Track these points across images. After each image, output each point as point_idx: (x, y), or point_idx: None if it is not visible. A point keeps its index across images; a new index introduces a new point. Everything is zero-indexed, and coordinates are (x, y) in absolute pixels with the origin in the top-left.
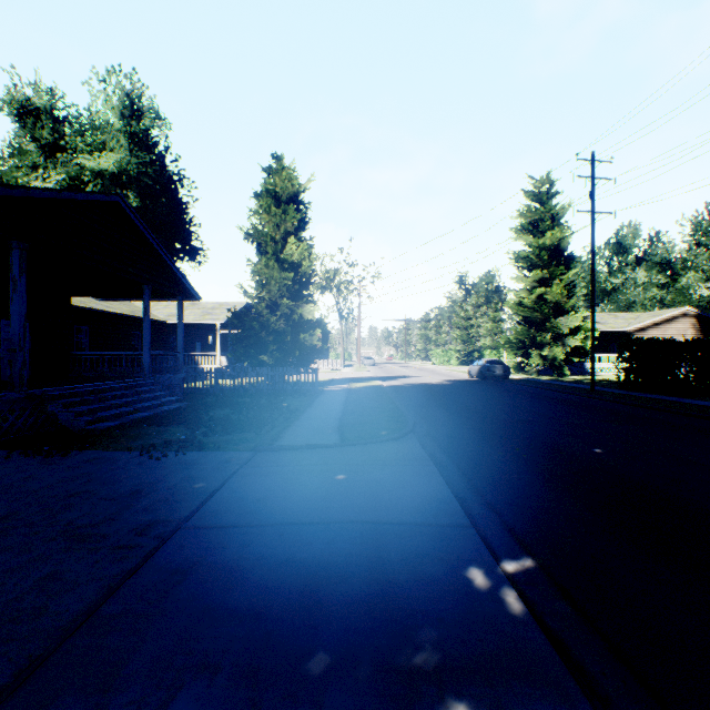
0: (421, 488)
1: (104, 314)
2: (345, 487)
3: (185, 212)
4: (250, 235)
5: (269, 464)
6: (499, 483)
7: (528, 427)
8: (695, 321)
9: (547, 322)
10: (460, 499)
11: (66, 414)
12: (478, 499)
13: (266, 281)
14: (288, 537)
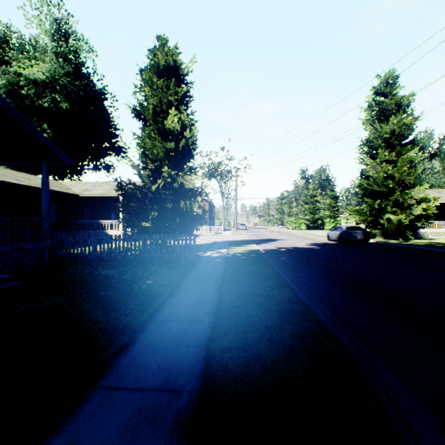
0: None
1: (14, 186)
2: None
3: (111, 120)
4: (136, 111)
5: None
6: None
7: None
8: None
9: (391, 195)
10: None
11: None
12: None
13: (148, 150)
14: None
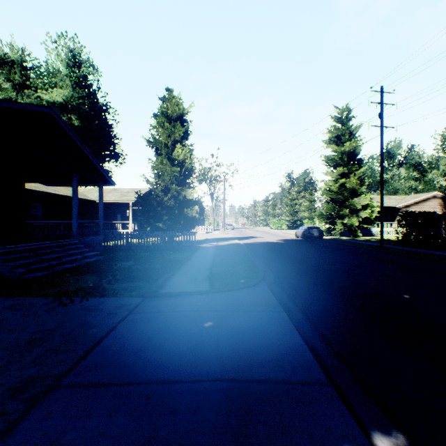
0: (276, 336)
1: (53, 195)
2: (212, 336)
3: (111, 130)
4: (150, 142)
5: (152, 310)
6: (341, 329)
7: (347, 275)
8: (441, 201)
9: (346, 201)
10: (312, 349)
11: (5, 267)
12: (328, 349)
13: (161, 173)
14: (155, 402)
